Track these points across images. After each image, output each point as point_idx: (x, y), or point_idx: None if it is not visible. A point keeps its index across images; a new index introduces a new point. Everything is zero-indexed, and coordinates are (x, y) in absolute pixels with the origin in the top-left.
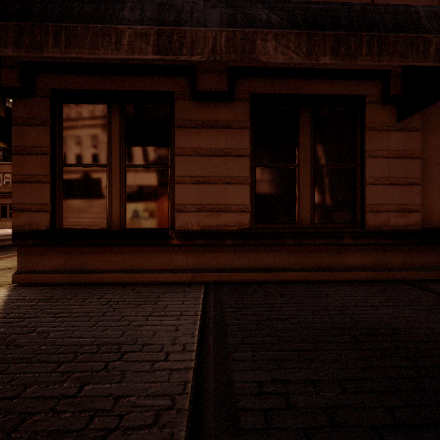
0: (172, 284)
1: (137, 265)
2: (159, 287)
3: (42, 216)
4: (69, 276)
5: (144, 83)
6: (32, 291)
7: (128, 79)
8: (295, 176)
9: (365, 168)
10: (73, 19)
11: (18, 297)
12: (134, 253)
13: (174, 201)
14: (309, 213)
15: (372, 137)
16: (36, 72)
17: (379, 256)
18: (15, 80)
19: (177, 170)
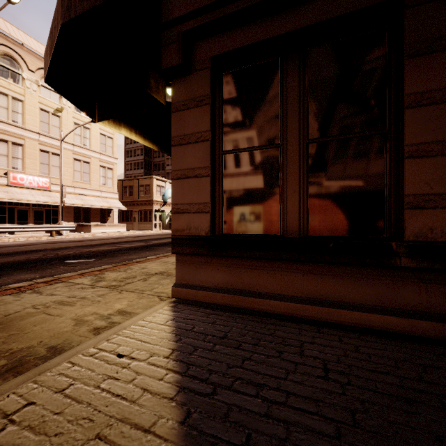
0: (403, 338)
1: (329, 293)
2: (388, 344)
3: (201, 219)
4: (231, 297)
5: (342, 2)
6: (196, 314)
7: (315, 6)
8: None
9: None
10: None
11: (186, 324)
12: (323, 274)
13: (403, 189)
14: None
15: None
16: (194, 42)
17: None
18: (175, 57)
19: (409, 133)
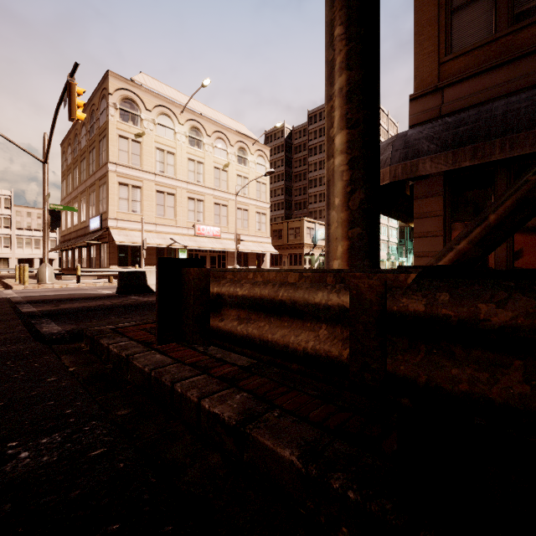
0: None
1: None
2: None
3: None
4: None
5: None
6: None
7: None
8: None
9: None
10: (515, 131)
11: None
12: None
13: None
14: None
15: None
16: None
17: None
18: None
19: None
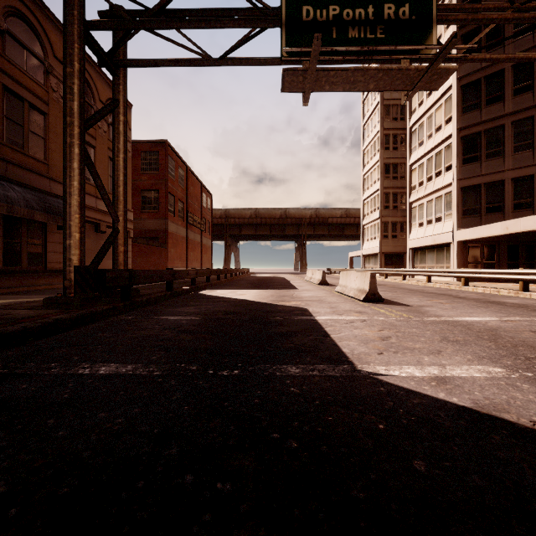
0: None
1: None
2: None
3: None
4: None
5: None
6: None
7: None
8: (20, 247)
9: (47, 246)
10: None
11: None
12: None
13: None
14: (26, 263)
15: (50, 234)
16: None
17: (51, 279)
18: None
19: None
